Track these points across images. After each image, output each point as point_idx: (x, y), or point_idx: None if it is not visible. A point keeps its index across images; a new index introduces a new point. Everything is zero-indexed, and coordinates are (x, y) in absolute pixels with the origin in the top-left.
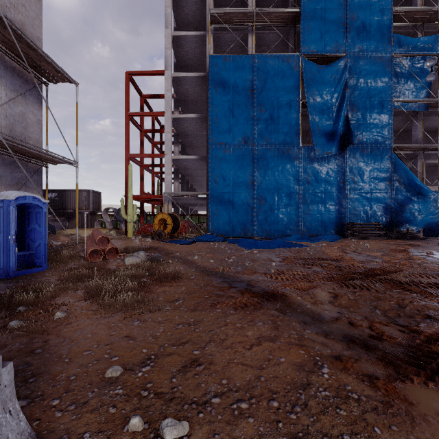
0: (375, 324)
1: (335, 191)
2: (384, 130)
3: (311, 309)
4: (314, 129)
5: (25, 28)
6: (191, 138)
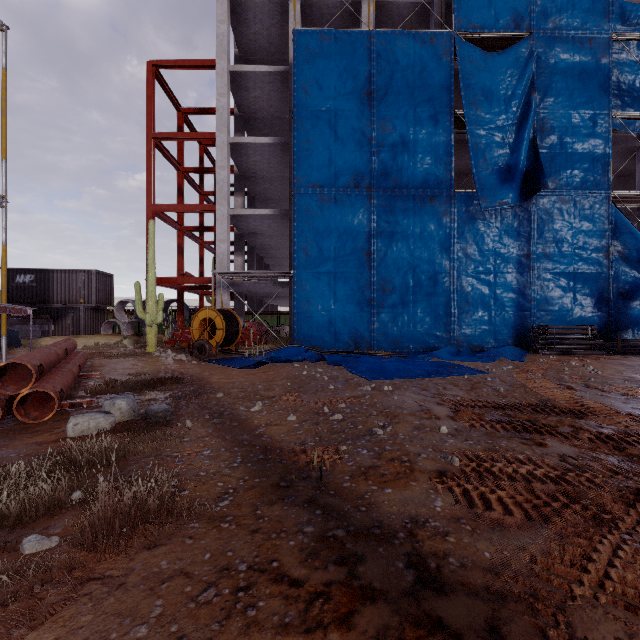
0: None
1: (513, 270)
2: (596, 166)
3: None
4: (477, 161)
5: None
6: (265, 183)
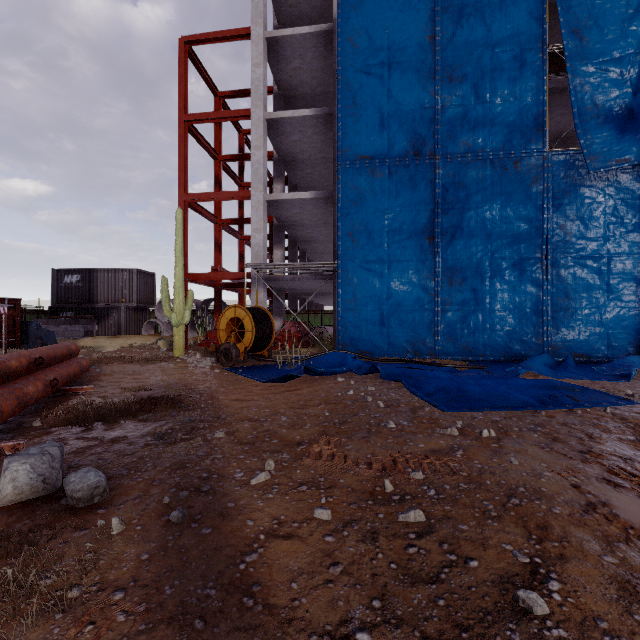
0: None
1: (636, 252)
2: None
3: None
4: (583, 108)
5: None
6: (307, 168)
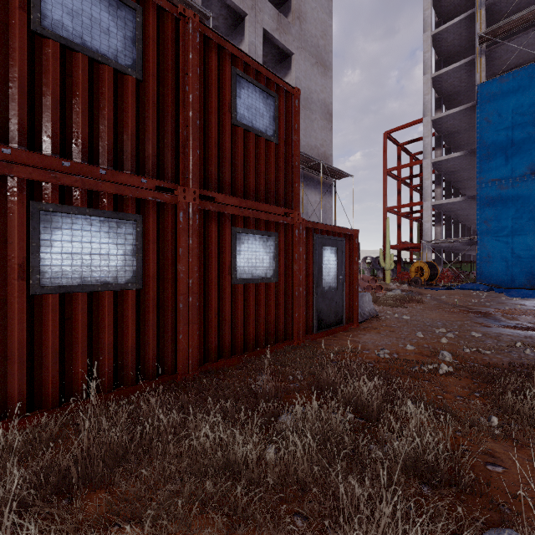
0: None
1: None
2: None
3: (501, 320)
4: None
5: (325, 153)
6: (459, 173)
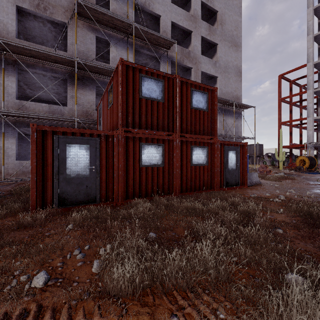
0: None
1: None
2: None
3: None
4: None
5: (237, 95)
6: None
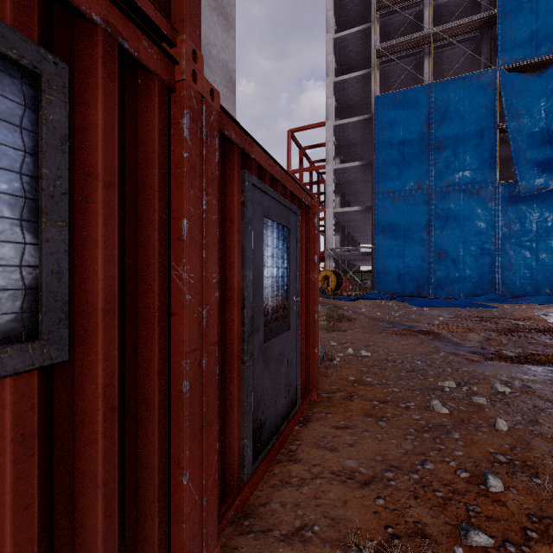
0: (503, 350)
1: None
2: None
3: (456, 342)
4: (518, 160)
5: None
6: (353, 185)
